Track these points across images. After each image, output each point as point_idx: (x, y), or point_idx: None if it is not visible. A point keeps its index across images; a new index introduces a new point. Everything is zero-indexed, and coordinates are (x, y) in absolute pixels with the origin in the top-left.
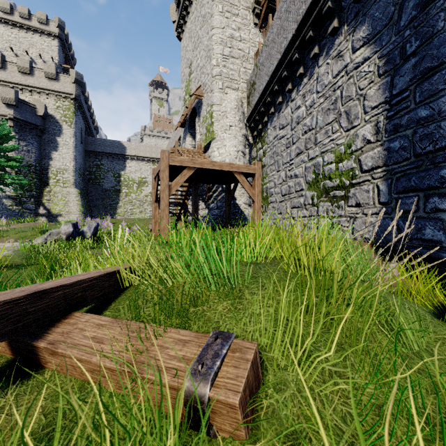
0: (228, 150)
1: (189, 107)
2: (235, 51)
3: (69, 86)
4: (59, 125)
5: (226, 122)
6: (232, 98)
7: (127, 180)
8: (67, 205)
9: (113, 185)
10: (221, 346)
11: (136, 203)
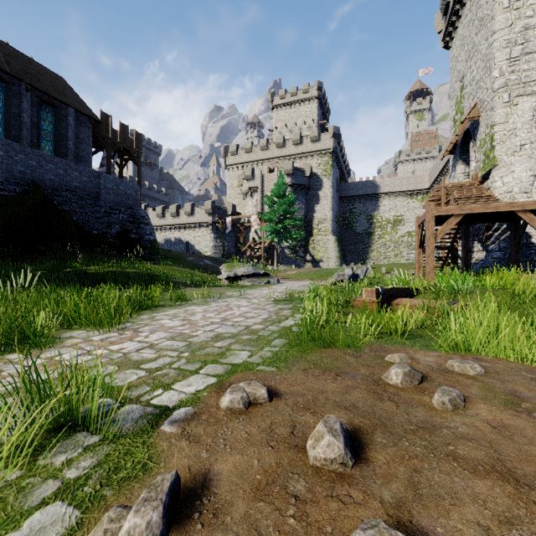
0: (518, 176)
1: (460, 132)
2: (531, 44)
3: (328, 142)
4: (320, 180)
5: (515, 142)
6: (525, 108)
7: (379, 221)
8: (327, 251)
9: (365, 228)
10: (454, 302)
11: (390, 245)
